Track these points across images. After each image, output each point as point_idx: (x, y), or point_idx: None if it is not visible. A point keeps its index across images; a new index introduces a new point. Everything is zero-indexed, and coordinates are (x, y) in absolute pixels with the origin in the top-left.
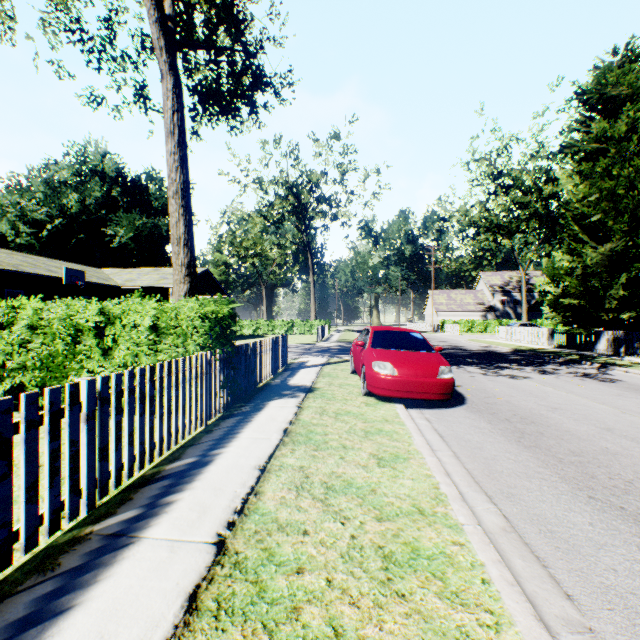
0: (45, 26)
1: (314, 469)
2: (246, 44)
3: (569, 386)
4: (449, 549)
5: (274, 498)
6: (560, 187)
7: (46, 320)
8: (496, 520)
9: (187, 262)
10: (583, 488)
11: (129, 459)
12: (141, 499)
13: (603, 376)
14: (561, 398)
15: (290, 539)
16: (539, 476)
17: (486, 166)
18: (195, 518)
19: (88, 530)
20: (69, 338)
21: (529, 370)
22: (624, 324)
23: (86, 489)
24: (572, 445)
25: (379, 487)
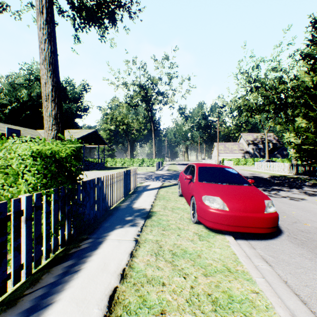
0: None
1: None
2: None
3: None
4: None
5: None
6: (300, 79)
7: None
8: None
9: (54, 114)
10: None
11: None
12: None
13: None
14: None
15: None
16: None
17: (246, 77)
18: None
19: None
20: None
21: (297, 192)
22: None
23: None
24: None
25: None
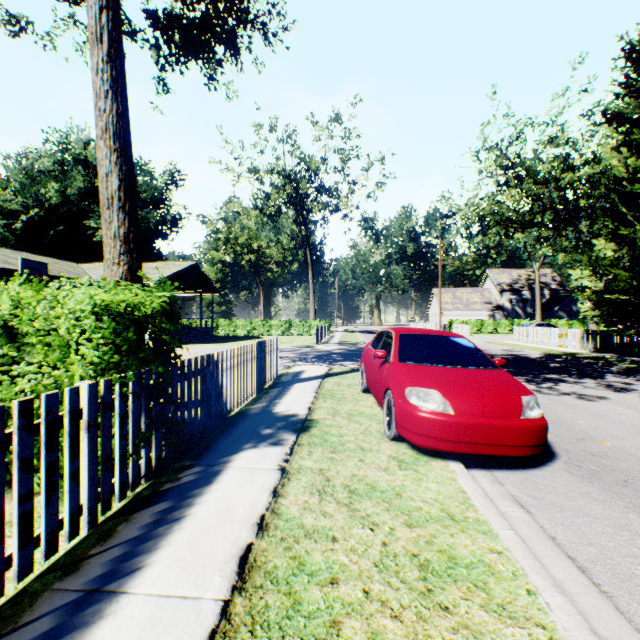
0: None
1: None
2: None
3: None
4: None
5: None
6: (603, 163)
7: None
8: None
9: (123, 233)
10: None
11: None
12: None
13: None
14: None
15: None
16: None
17: (496, 156)
18: None
19: None
20: None
21: (593, 385)
22: None
23: None
24: None
25: None
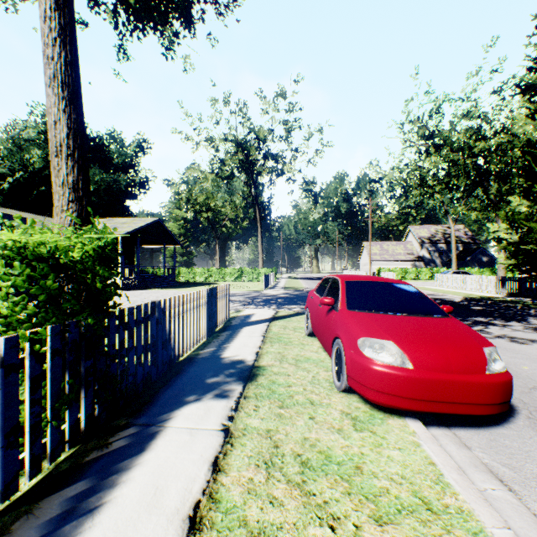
0: None
1: None
2: None
3: None
4: None
5: None
6: (518, 128)
7: None
8: None
9: (72, 181)
10: None
11: None
12: None
13: None
14: None
15: None
16: None
17: (418, 128)
18: None
19: None
20: None
21: (520, 328)
22: None
23: None
24: None
25: None
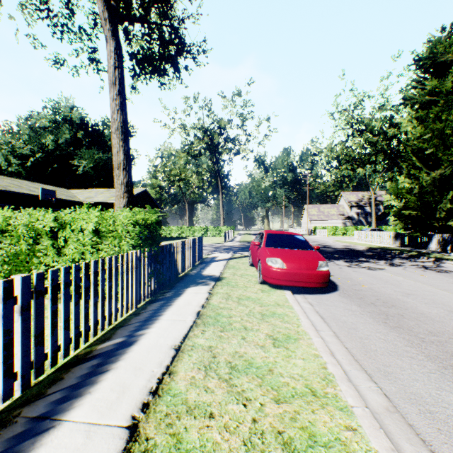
0: (23, 8)
1: (220, 349)
2: (171, 19)
3: (415, 276)
4: (343, 435)
5: (185, 378)
6: (402, 129)
7: (12, 225)
8: (379, 399)
9: (125, 182)
10: (447, 367)
11: (65, 341)
12: (70, 379)
13: (438, 268)
14: (411, 285)
15: (197, 423)
16: (408, 355)
17: (346, 116)
18: (114, 399)
19: (16, 412)
20: (30, 239)
21: (382, 263)
22: (450, 229)
23: (21, 372)
24: (429, 326)
25: (275, 367)
